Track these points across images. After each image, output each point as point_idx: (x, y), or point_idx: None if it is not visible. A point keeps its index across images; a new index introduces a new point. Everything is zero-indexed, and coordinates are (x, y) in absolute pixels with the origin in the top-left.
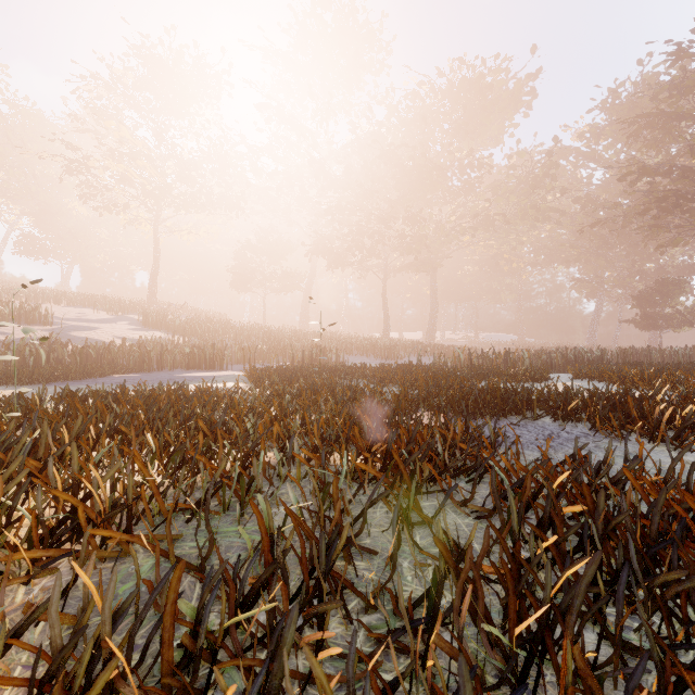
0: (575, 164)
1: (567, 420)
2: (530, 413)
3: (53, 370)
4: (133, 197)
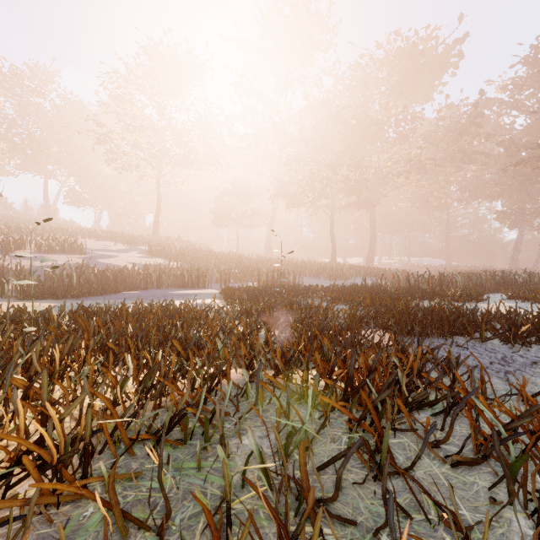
0: (498, 113)
1: (516, 343)
2: (475, 333)
3: (81, 288)
4: (142, 159)
